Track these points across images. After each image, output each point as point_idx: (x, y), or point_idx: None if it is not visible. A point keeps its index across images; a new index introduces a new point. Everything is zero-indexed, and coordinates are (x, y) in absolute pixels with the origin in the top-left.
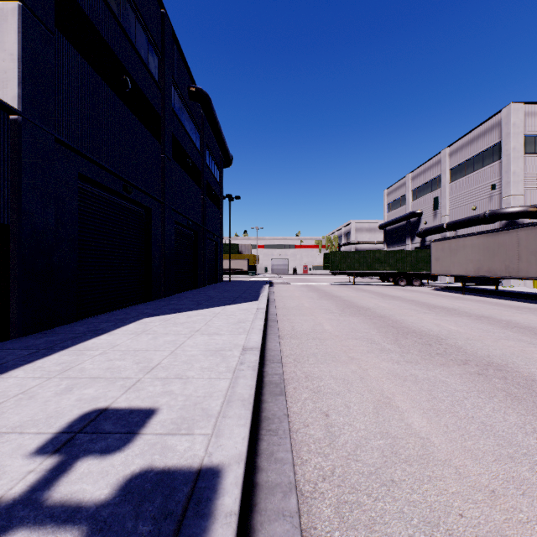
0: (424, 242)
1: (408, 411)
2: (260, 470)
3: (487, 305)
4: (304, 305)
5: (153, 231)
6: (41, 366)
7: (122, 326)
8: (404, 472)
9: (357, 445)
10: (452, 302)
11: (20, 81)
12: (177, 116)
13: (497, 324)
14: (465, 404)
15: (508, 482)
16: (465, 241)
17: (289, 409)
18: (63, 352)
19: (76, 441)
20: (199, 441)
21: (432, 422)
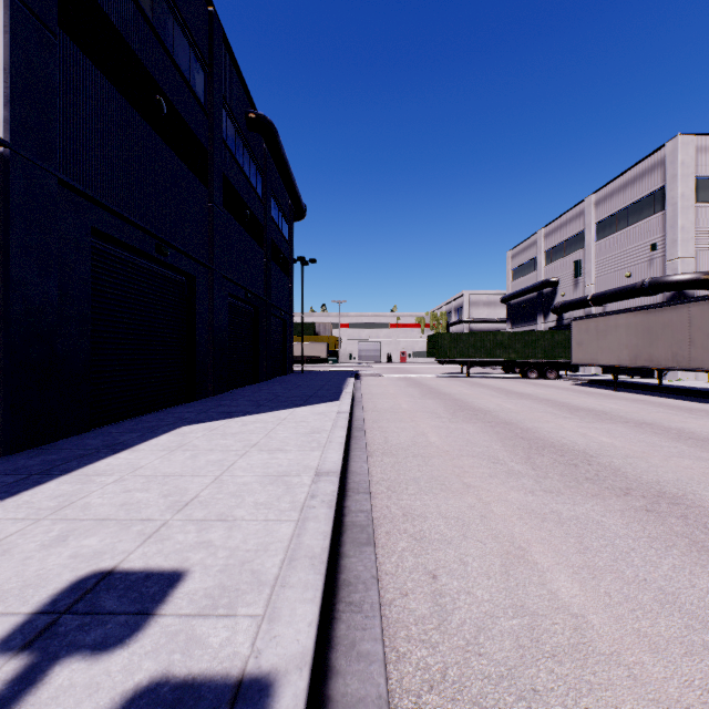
0: (561, 321)
1: (551, 570)
2: (335, 673)
3: (648, 407)
4: (401, 407)
5: (197, 306)
6: (29, 500)
7: (150, 439)
8: (550, 675)
9: (480, 627)
10: (601, 402)
11: (8, 100)
12: (231, 151)
13: (664, 434)
14: (632, 558)
15: (708, 692)
16: (617, 319)
17: (379, 566)
18: (63, 479)
19: (59, 629)
20: (243, 629)
21: (587, 588)
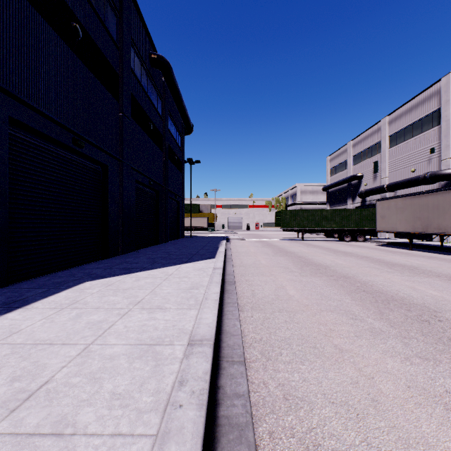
0: (364, 202)
1: None
2: None
3: (444, 263)
4: (261, 263)
5: (110, 188)
6: None
7: (50, 295)
8: None
9: None
10: (406, 259)
11: None
12: (137, 79)
13: None
14: None
15: None
16: (412, 199)
17: None
18: None
19: None
20: None
21: None
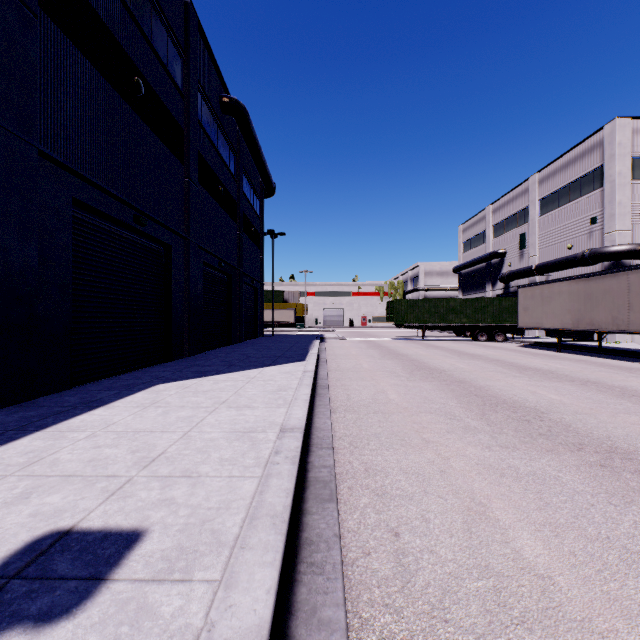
0: (508, 289)
1: (513, 527)
2: None
3: (590, 367)
4: (362, 367)
5: (174, 273)
6: None
7: (126, 396)
8: None
9: (445, 589)
10: (547, 362)
11: None
12: (206, 132)
13: (609, 391)
14: (592, 514)
15: None
16: (561, 286)
17: (341, 523)
18: (37, 435)
19: (4, 596)
20: (198, 596)
21: (551, 547)
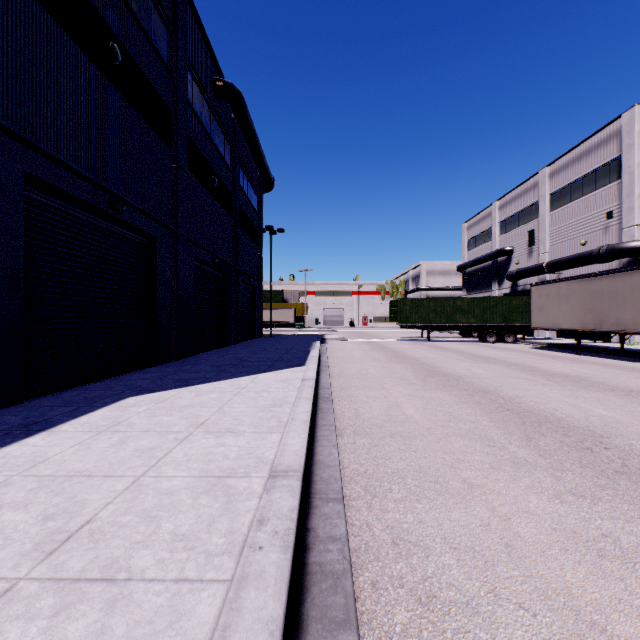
0: (515, 287)
1: None
2: None
3: (622, 372)
4: (368, 372)
5: (159, 268)
6: None
7: (82, 415)
8: None
9: None
10: (571, 366)
11: None
12: (197, 116)
13: None
14: None
15: None
16: (580, 284)
17: None
18: None
19: None
20: None
21: None
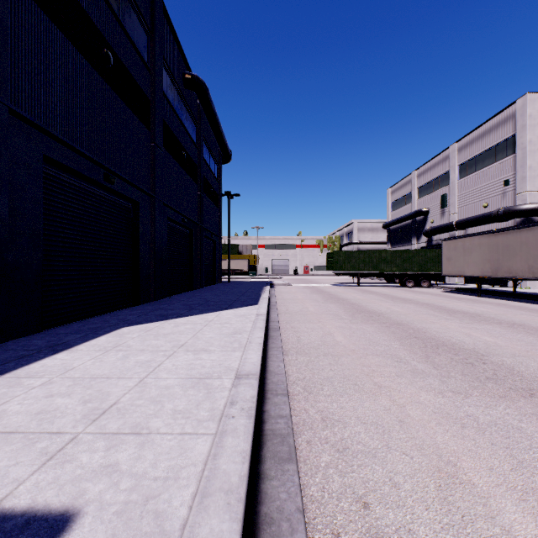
0: (430, 242)
1: (493, 495)
2: None
3: (511, 310)
4: (308, 310)
5: (141, 227)
6: None
7: (91, 339)
8: None
9: None
10: (471, 306)
11: None
12: (170, 103)
13: (537, 334)
14: None
15: None
16: (481, 239)
17: (303, 489)
18: None
19: None
20: None
21: None
